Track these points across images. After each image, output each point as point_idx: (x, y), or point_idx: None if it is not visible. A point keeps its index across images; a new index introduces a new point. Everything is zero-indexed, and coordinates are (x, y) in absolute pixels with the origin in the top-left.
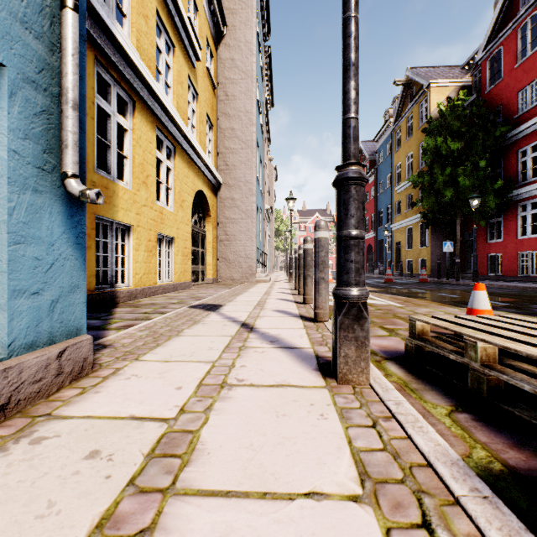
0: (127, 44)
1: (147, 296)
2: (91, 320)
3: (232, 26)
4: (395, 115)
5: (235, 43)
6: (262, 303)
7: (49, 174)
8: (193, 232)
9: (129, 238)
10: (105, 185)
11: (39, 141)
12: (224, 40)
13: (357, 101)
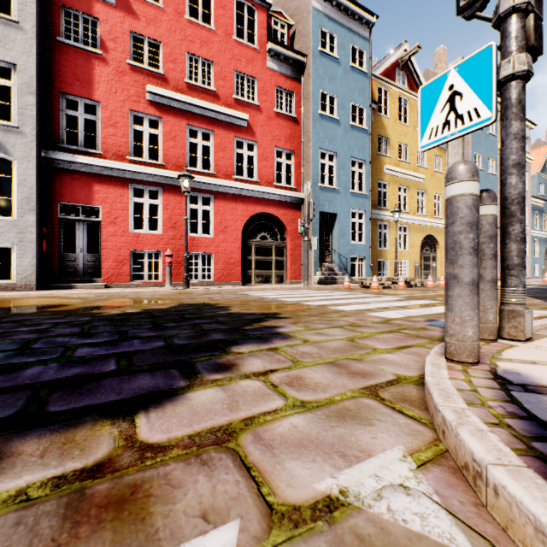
0: (385, 213)
1: None
2: None
3: None
4: None
5: None
6: None
7: (368, 263)
8: (424, 255)
9: (388, 263)
10: (380, 251)
11: (368, 261)
12: None
13: (396, 253)
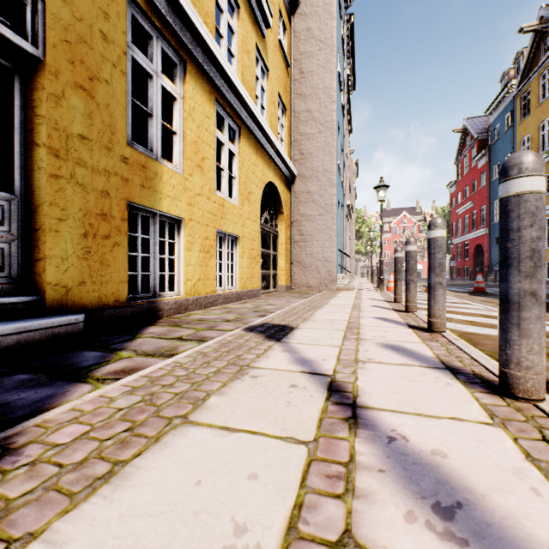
0: None
1: (202, 308)
2: (90, 352)
3: None
4: (520, 74)
5: (311, 9)
6: (354, 326)
7: None
8: (263, 231)
9: (179, 235)
10: (142, 163)
11: None
12: (299, 10)
13: None
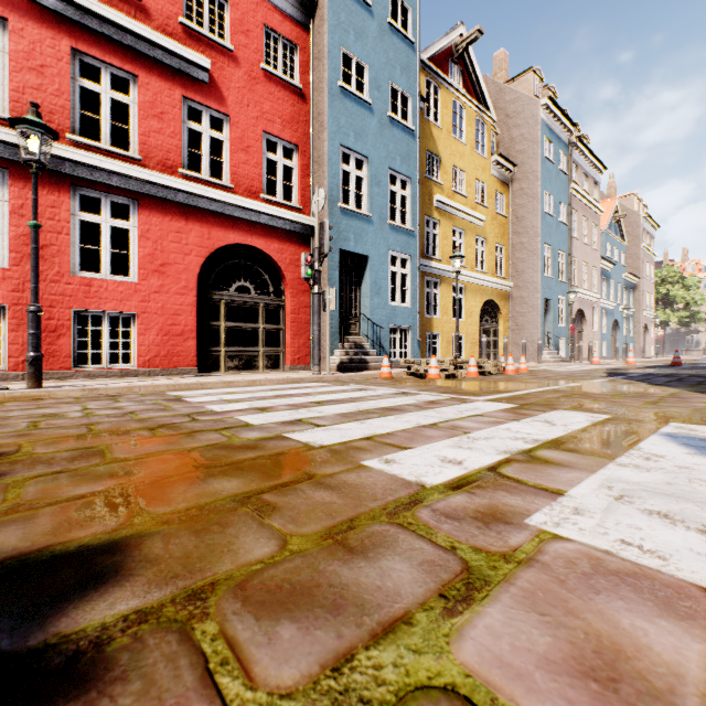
0: (436, 264)
1: None
2: None
3: (520, 164)
4: None
5: (523, 176)
6: None
7: (415, 337)
8: (484, 327)
9: (438, 338)
10: (428, 320)
11: (414, 333)
12: (515, 177)
13: (457, 322)
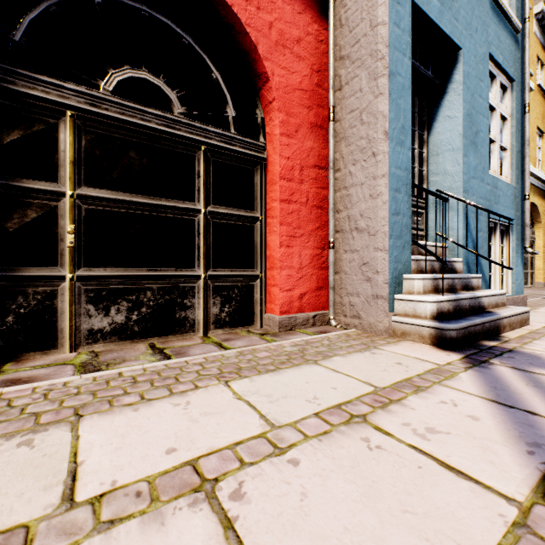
0: None
1: None
2: None
3: None
4: None
5: None
6: None
7: (518, 247)
8: None
9: None
10: None
11: (517, 239)
12: None
13: None
